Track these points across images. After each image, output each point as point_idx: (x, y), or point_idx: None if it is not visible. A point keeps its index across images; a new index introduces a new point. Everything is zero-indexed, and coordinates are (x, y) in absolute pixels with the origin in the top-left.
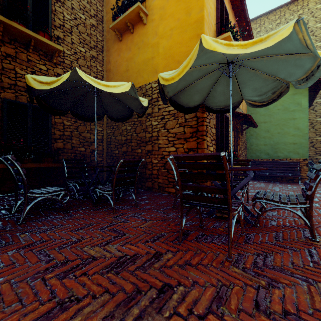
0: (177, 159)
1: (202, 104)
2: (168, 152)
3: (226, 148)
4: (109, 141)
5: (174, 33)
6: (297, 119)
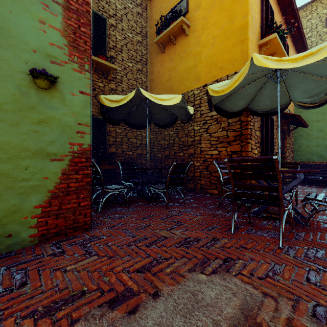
0: (231, 162)
1: (247, 108)
2: (211, 155)
3: (271, 151)
4: (152, 145)
5: (217, 41)
6: None
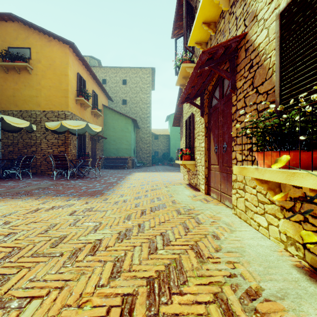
0: (53, 156)
1: (68, 130)
2: (48, 152)
3: (84, 151)
4: None
5: (52, 89)
6: (127, 136)
